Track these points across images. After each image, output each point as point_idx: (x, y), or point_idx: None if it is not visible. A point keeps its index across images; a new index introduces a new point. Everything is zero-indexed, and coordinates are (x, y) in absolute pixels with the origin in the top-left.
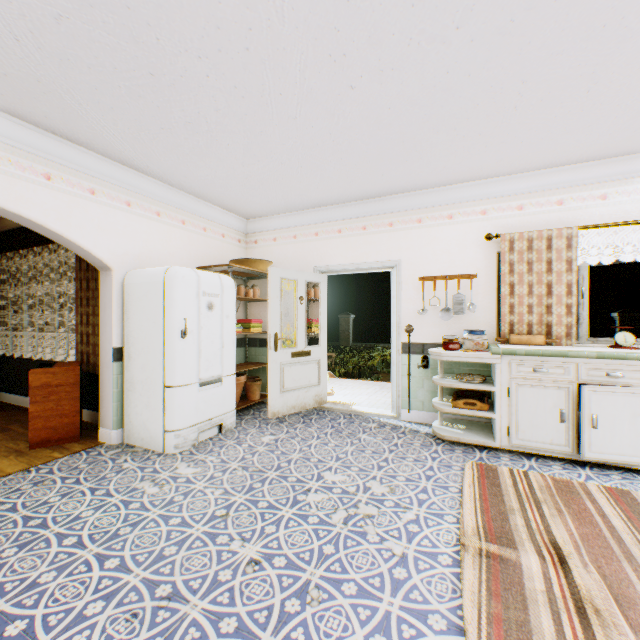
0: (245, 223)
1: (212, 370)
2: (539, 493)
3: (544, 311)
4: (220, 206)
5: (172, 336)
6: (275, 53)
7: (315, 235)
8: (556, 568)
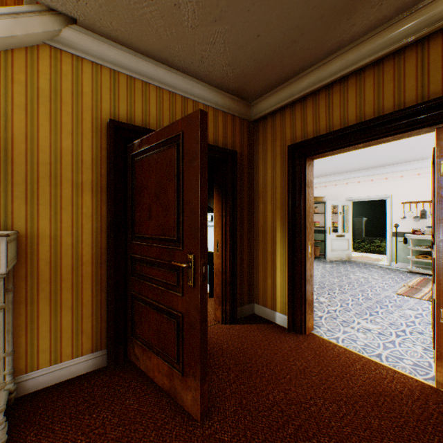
0: None
1: None
2: None
3: None
4: None
5: None
6: None
7: (346, 184)
8: None
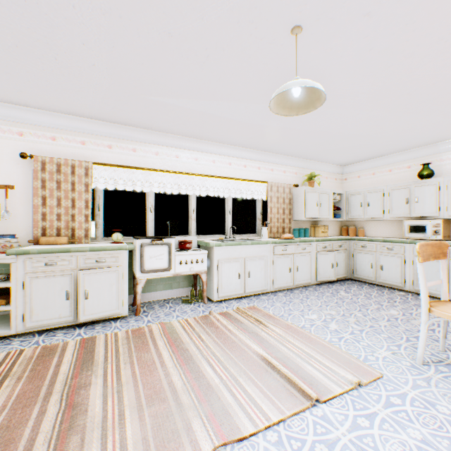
0: None
1: None
2: (17, 367)
3: (71, 219)
4: None
5: None
6: None
7: None
8: None
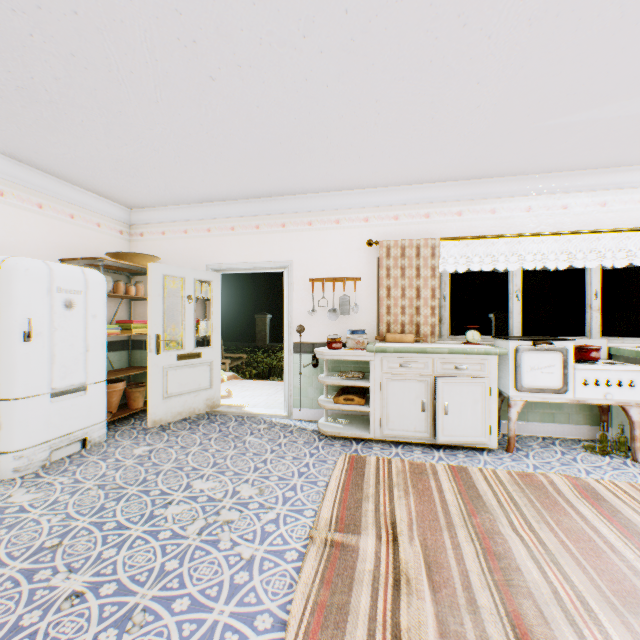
0: (128, 213)
1: (72, 378)
2: (395, 478)
3: (415, 312)
4: (93, 191)
5: (10, 339)
6: (113, 24)
7: (208, 231)
8: (388, 546)
